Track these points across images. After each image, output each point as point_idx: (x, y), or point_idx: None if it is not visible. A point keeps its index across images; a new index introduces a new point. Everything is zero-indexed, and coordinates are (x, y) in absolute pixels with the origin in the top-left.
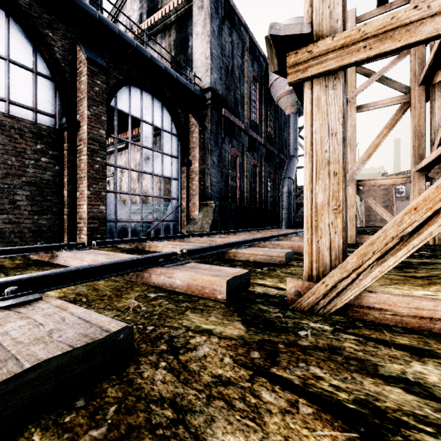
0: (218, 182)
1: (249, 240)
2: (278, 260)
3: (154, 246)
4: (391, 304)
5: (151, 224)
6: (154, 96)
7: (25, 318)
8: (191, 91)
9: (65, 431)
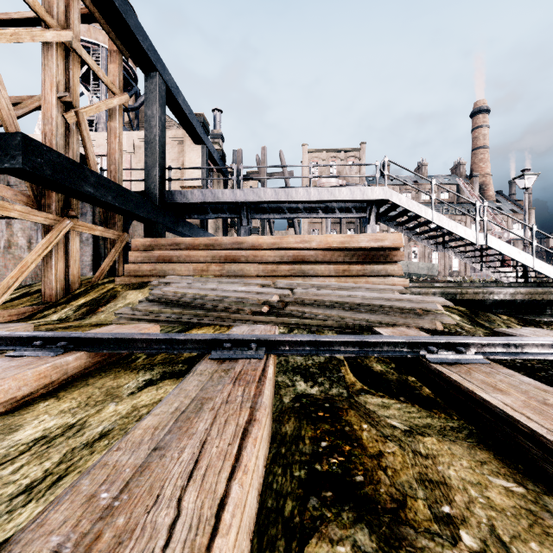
0: None
1: None
2: None
3: None
4: (3, 314)
5: None
6: None
7: None
8: None
9: None
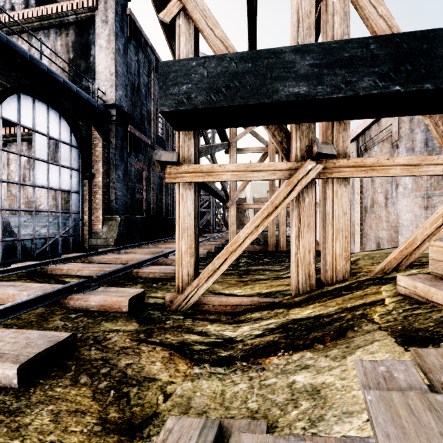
0: (124, 196)
1: (150, 258)
2: (170, 275)
3: (58, 269)
4: (212, 301)
5: (46, 241)
6: (49, 106)
7: (0, 341)
8: (94, 106)
9: (55, 377)
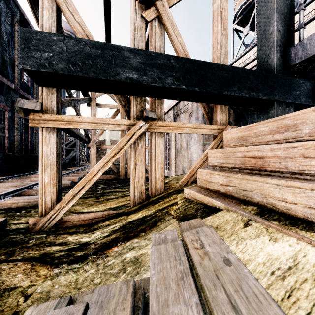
0: None
1: (13, 191)
2: (34, 203)
3: None
4: (72, 219)
5: None
6: None
7: None
8: None
9: None
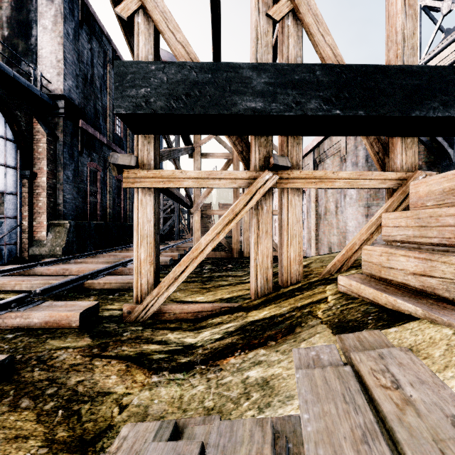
0: (74, 199)
1: (106, 268)
2: (128, 285)
3: None
4: (173, 309)
5: None
6: None
7: None
8: (36, 95)
9: None
